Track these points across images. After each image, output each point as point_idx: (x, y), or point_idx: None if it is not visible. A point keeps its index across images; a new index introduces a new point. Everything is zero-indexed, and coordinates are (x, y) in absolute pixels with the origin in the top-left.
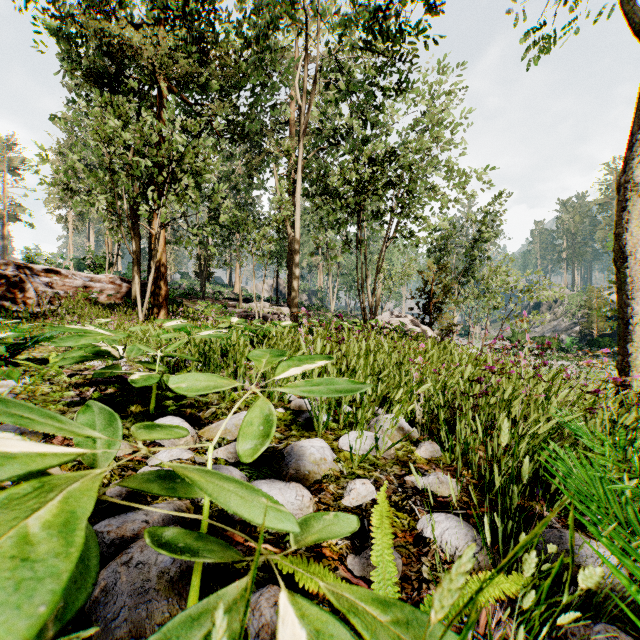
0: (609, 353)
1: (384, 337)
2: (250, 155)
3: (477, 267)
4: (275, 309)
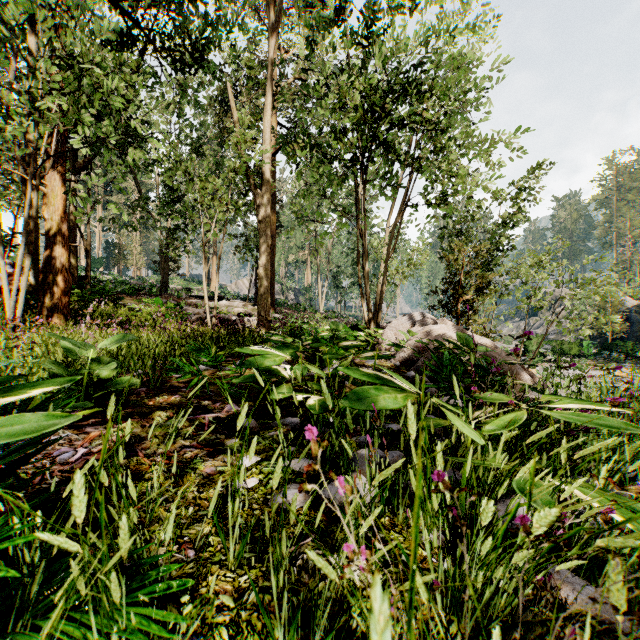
0: (629, 358)
1: (536, 424)
2: (218, 116)
3: (495, 259)
4: (250, 309)
